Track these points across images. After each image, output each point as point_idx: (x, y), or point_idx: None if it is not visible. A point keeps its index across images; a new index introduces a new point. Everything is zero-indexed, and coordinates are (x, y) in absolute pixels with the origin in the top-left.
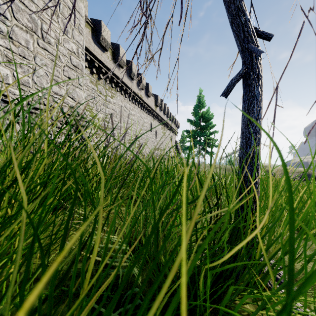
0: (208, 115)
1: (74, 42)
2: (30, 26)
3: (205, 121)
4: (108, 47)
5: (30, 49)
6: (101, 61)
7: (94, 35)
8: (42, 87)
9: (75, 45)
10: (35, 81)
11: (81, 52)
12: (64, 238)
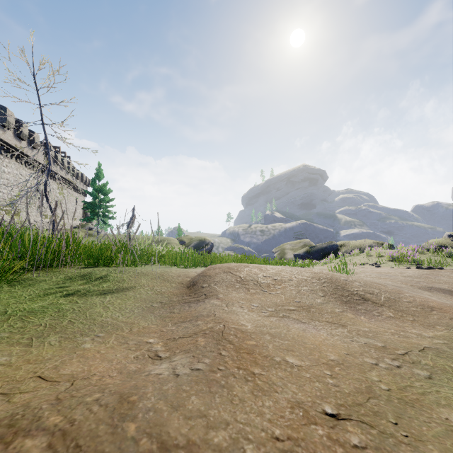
0: (106, 190)
1: None
2: None
3: (104, 195)
4: None
5: None
6: None
7: None
8: None
9: None
10: None
11: None
12: None
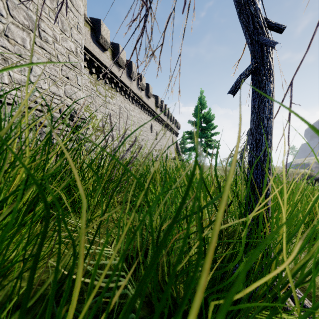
0: (209, 116)
1: (73, 41)
2: (26, 24)
3: (206, 122)
4: (108, 47)
5: (27, 48)
6: (101, 61)
7: (93, 34)
8: (39, 86)
9: (74, 44)
10: (32, 80)
11: (79, 51)
12: (32, 278)
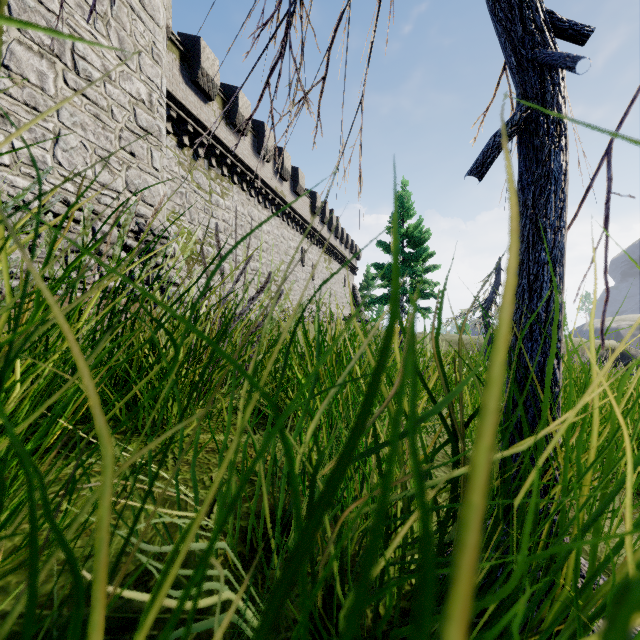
0: (420, 233)
1: (143, 79)
2: (48, 43)
3: (414, 246)
4: (215, 93)
5: (49, 92)
6: (201, 122)
7: (186, 67)
8: (75, 171)
9: (145, 85)
10: (59, 159)
11: (157, 100)
12: None
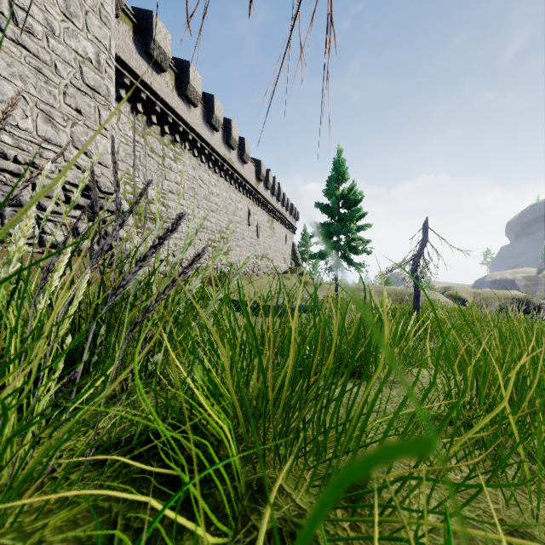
0: (354, 196)
1: (90, 38)
2: None
3: (348, 207)
4: (168, 64)
5: None
6: (154, 91)
7: (139, 38)
8: (13, 123)
9: (93, 45)
10: None
11: (105, 60)
12: None
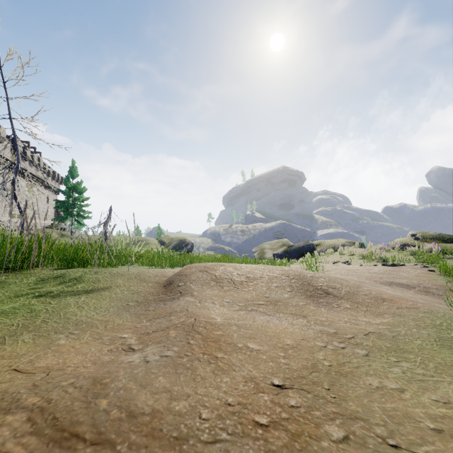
0: (80, 189)
1: None
2: None
3: (78, 193)
4: None
5: None
6: None
7: None
8: None
9: None
10: None
11: None
12: None
